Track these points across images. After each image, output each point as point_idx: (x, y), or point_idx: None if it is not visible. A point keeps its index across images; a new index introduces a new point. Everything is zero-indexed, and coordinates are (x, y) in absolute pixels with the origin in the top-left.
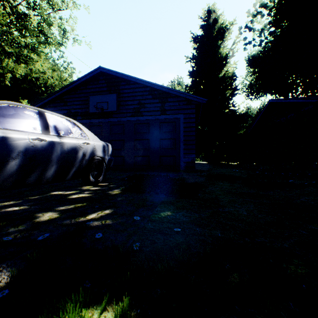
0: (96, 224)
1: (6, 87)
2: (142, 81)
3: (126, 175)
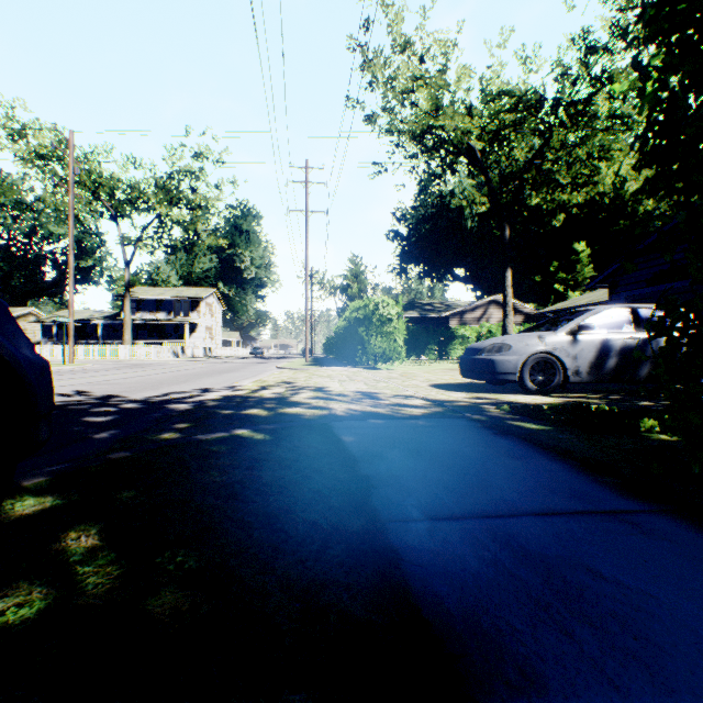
0: None
1: (551, 230)
2: None
3: None
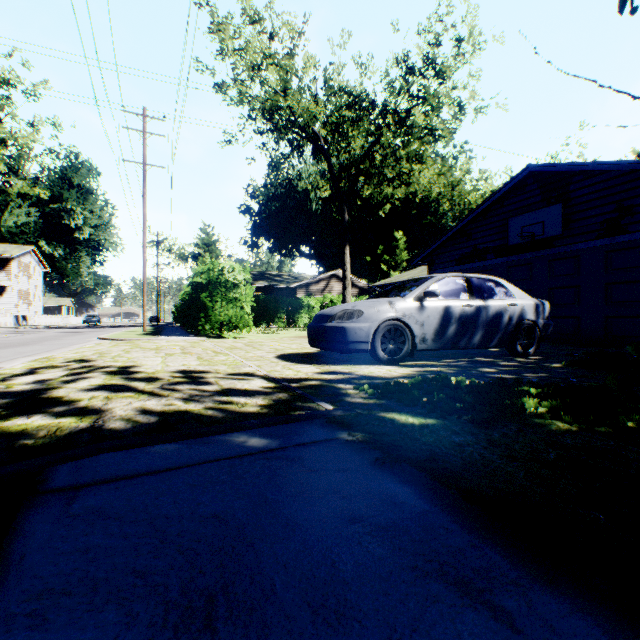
0: (530, 378)
1: (378, 219)
2: (624, 164)
3: (579, 351)
